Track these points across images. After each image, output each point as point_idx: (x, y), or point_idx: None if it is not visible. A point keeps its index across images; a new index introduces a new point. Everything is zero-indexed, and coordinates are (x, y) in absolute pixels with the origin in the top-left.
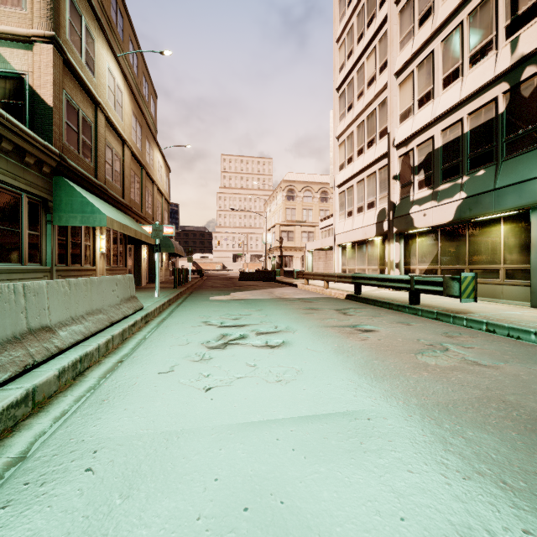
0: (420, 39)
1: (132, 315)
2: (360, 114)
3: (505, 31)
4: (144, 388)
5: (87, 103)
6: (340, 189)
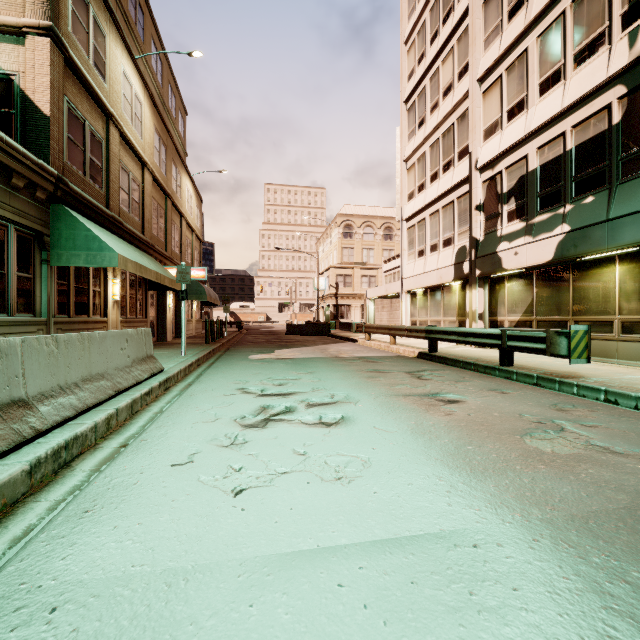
0: (510, 36)
1: (147, 380)
2: (434, 131)
3: (621, 20)
4: (148, 491)
5: (96, 114)
6: (409, 223)
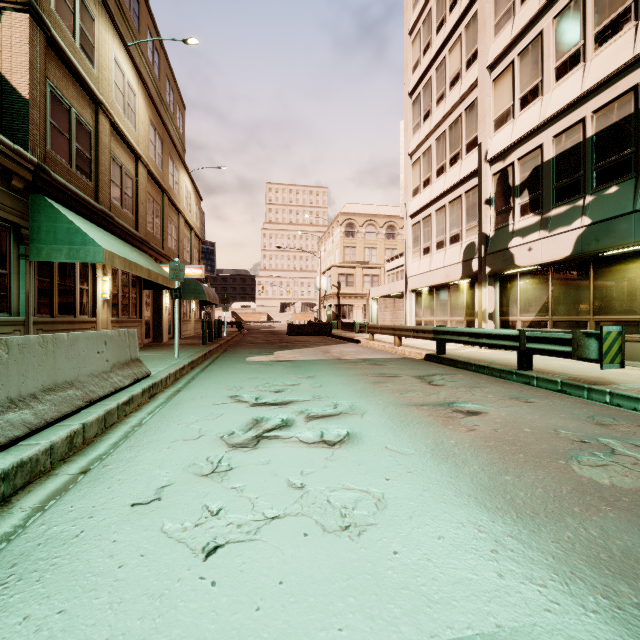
0: (524, 18)
1: (129, 387)
2: (440, 123)
3: None
4: (91, 549)
5: (84, 101)
6: (413, 219)
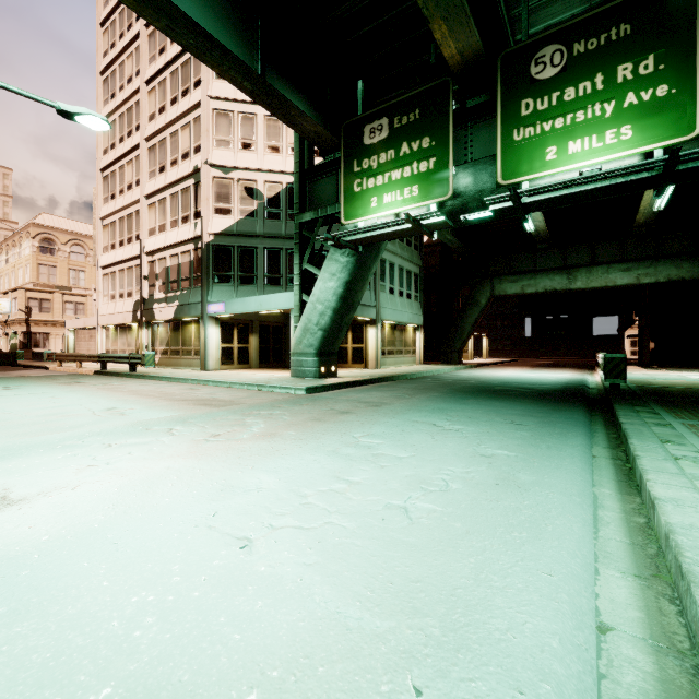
0: (159, 184)
1: None
2: (122, 209)
3: (194, 215)
4: None
5: None
6: (104, 270)
